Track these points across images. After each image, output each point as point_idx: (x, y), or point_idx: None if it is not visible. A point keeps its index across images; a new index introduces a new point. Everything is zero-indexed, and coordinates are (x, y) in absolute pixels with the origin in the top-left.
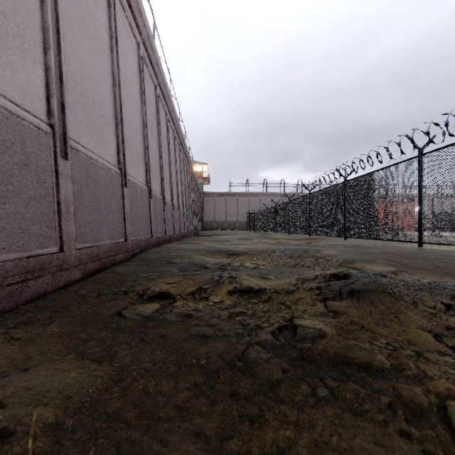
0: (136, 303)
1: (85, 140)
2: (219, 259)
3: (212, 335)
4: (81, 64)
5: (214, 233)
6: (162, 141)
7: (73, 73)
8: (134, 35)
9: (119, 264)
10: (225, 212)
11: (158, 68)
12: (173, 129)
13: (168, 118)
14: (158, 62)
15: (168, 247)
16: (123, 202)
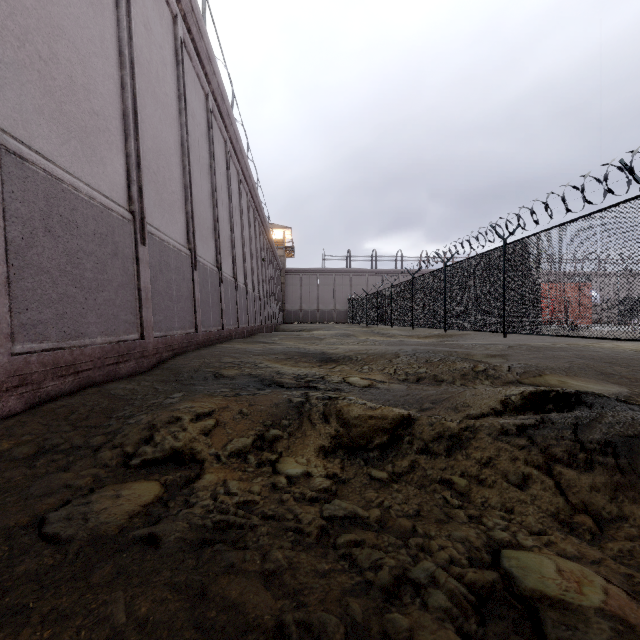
0: (108, 482)
1: (48, 145)
2: (305, 368)
3: (268, 637)
4: (41, 1)
5: (300, 327)
6: (218, 183)
7: (18, 10)
8: (166, 1)
9: (124, 379)
10: (317, 298)
11: (211, 66)
12: (238, 169)
13: (228, 150)
14: (209, 55)
15: (223, 348)
16: (137, 270)
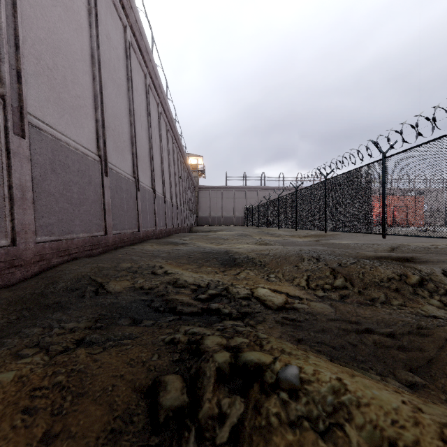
0: None
1: None
2: (208, 276)
3: None
4: None
5: (209, 229)
6: (137, 106)
7: None
8: None
9: None
10: (221, 207)
11: None
12: (158, 102)
13: (148, 82)
14: None
15: (131, 249)
16: (8, 164)
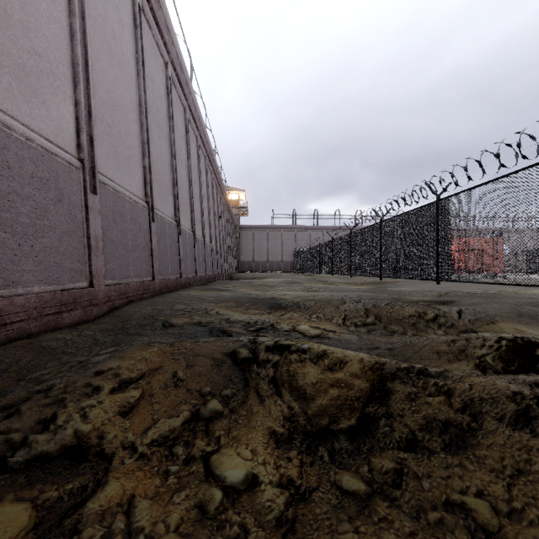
0: None
1: None
2: (255, 316)
3: None
4: None
5: (252, 276)
6: (177, 144)
7: None
8: None
9: (68, 328)
10: (267, 250)
11: (170, 36)
12: (197, 135)
13: (187, 116)
14: (168, 25)
15: (178, 295)
16: (86, 218)
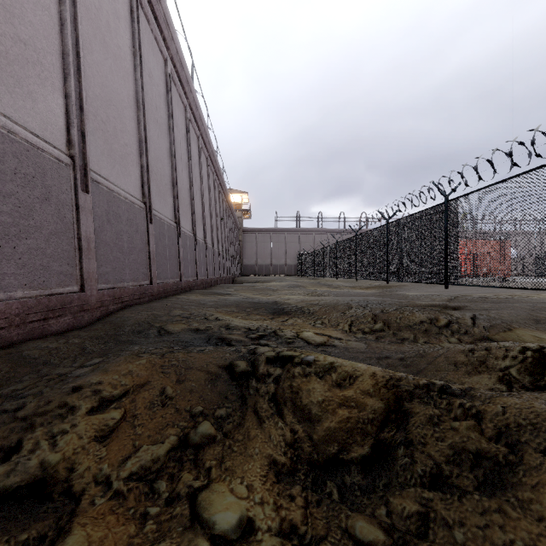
0: None
1: None
2: (257, 322)
3: None
4: None
5: (255, 279)
6: (177, 144)
7: None
8: None
9: (55, 336)
10: (270, 254)
11: (169, 31)
12: (198, 135)
13: (188, 115)
14: (167, 20)
15: (177, 299)
16: (77, 218)
